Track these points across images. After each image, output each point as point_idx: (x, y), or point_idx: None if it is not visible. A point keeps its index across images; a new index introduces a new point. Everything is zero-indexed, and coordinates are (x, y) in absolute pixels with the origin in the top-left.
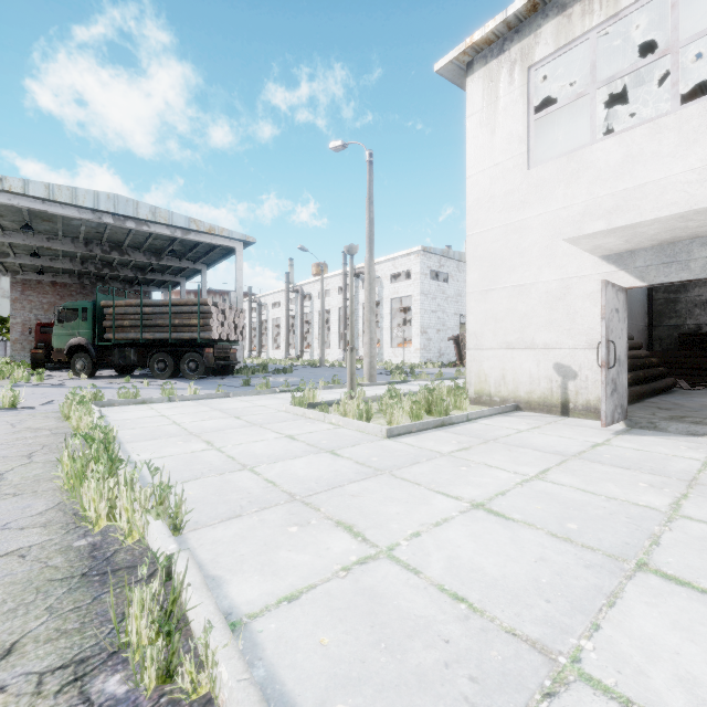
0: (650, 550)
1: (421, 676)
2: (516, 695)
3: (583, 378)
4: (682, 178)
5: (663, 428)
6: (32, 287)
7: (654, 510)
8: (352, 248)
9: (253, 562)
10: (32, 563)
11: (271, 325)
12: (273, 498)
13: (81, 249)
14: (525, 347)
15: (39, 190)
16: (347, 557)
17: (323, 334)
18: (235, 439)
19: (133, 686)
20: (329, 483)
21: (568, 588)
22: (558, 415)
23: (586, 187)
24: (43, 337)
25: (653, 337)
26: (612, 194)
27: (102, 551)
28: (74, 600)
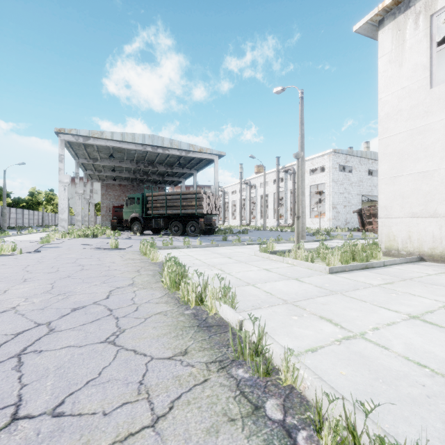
0: None
1: (413, 399)
2: None
3: None
4: None
5: None
6: (110, 187)
7: None
8: (298, 154)
9: (281, 331)
10: (171, 318)
11: (230, 205)
12: (274, 301)
13: (134, 166)
14: (428, 216)
15: (118, 136)
16: (335, 335)
17: (264, 209)
18: (235, 269)
19: (250, 375)
20: (304, 296)
21: None
22: None
23: None
24: (116, 213)
25: None
26: None
27: (200, 317)
28: (200, 336)
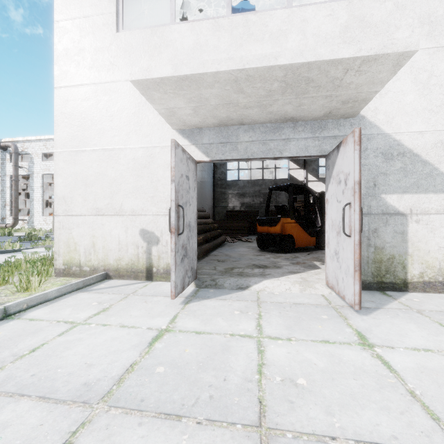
0: None
1: None
2: None
3: (164, 243)
4: None
5: (221, 284)
6: None
7: None
8: None
9: None
10: None
11: None
12: None
13: None
14: (114, 213)
15: None
16: None
17: None
18: None
19: None
20: None
21: None
22: (144, 280)
23: (166, 63)
24: None
25: (215, 212)
26: None
27: None
28: None
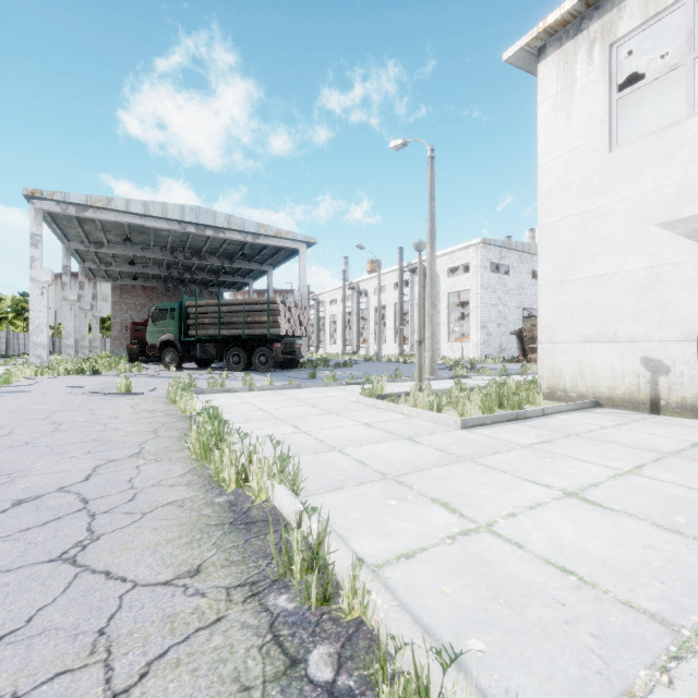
0: None
1: (543, 628)
2: (641, 654)
3: (678, 373)
4: None
5: None
6: (128, 291)
7: None
8: (421, 244)
9: (365, 525)
10: (190, 512)
11: (328, 321)
12: (367, 476)
13: (167, 256)
14: (606, 340)
15: (138, 207)
16: (449, 528)
17: (379, 329)
18: (318, 424)
19: (298, 605)
20: (415, 466)
21: (683, 573)
22: (646, 413)
23: (680, 166)
24: (137, 334)
25: None
26: None
27: (238, 507)
28: (231, 540)
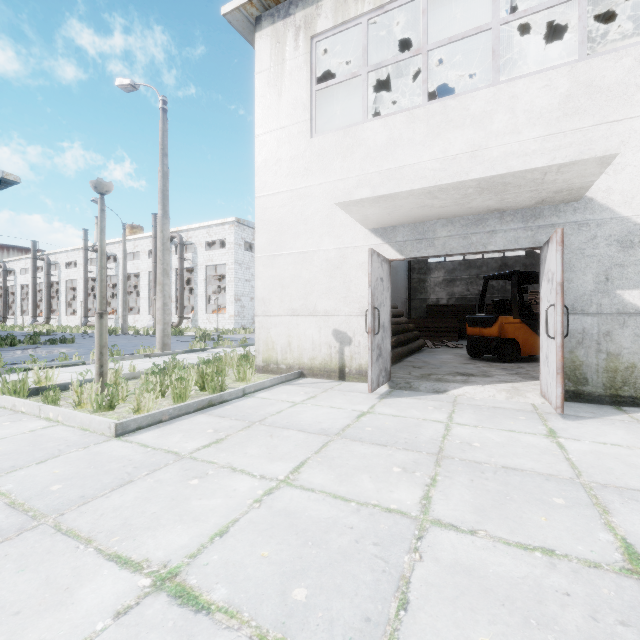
0: (396, 629)
1: None
2: None
3: (357, 343)
4: (429, 165)
5: (416, 387)
6: None
7: (405, 518)
8: (102, 184)
9: None
10: None
11: (64, 287)
12: None
13: None
14: (308, 314)
15: None
16: None
17: (125, 298)
18: None
19: None
20: None
21: None
22: (336, 380)
23: (359, 162)
24: None
25: (411, 307)
26: (379, 172)
27: None
28: None
